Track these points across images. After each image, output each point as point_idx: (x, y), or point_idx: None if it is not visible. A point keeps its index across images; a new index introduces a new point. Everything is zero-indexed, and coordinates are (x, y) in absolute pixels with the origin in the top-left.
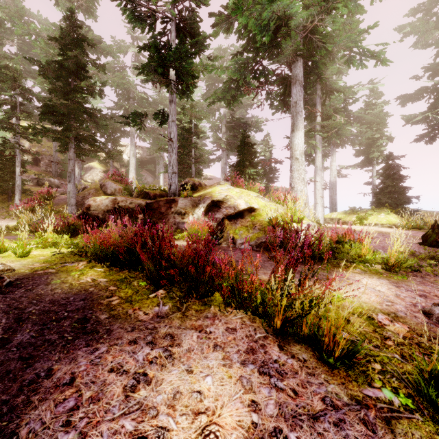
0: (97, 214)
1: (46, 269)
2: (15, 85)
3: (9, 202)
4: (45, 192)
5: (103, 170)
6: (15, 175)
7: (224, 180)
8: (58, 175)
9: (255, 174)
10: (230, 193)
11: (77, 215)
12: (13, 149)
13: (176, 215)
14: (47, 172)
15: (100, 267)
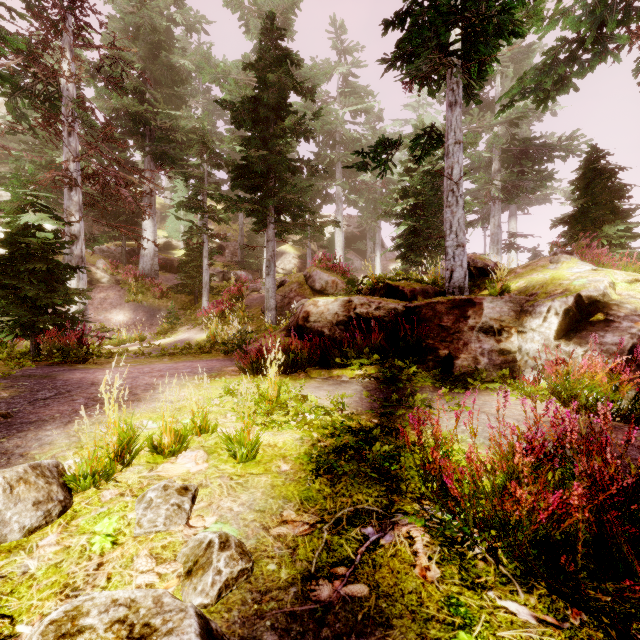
0: (321, 328)
1: (332, 569)
2: (202, 149)
3: (196, 305)
4: (235, 290)
5: (297, 255)
6: (202, 270)
7: (561, 252)
8: (244, 266)
9: (627, 235)
10: (611, 281)
11: (285, 327)
12: (200, 235)
13: (482, 334)
14: (233, 263)
15: (499, 586)
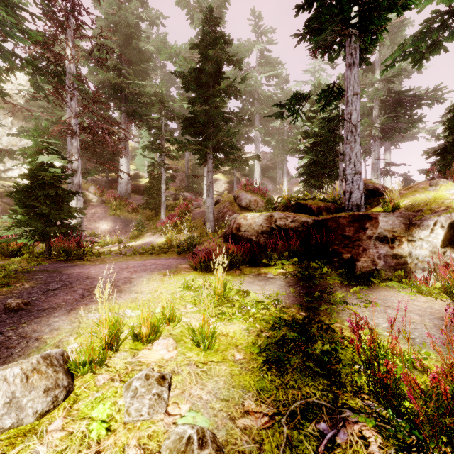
0: (249, 236)
1: None
2: (161, 107)
3: (156, 217)
4: (183, 207)
5: (226, 181)
6: (160, 193)
7: (437, 177)
8: (189, 189)
9: None
10: None
11: (221, 234)
12: (159, 168)
13: (378, 242)
14: (181, 187)
15: None
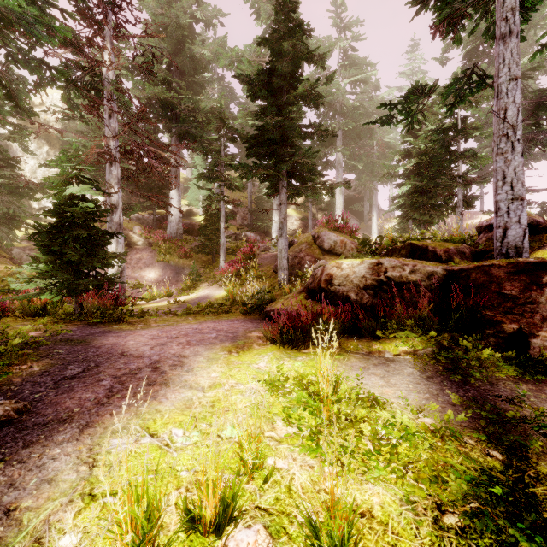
0: (346, 292)
1: None
2: (220, 125)
3: (214, 263)
4: (247, 250)
5: (298, 217)
6: (218, 233)
7: None
8: (253, 228)
9: None
10: None
11: (303, 288)
12: (218, 202)
13: None
14: (243, 226)
15: None
